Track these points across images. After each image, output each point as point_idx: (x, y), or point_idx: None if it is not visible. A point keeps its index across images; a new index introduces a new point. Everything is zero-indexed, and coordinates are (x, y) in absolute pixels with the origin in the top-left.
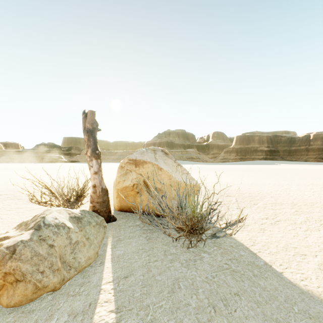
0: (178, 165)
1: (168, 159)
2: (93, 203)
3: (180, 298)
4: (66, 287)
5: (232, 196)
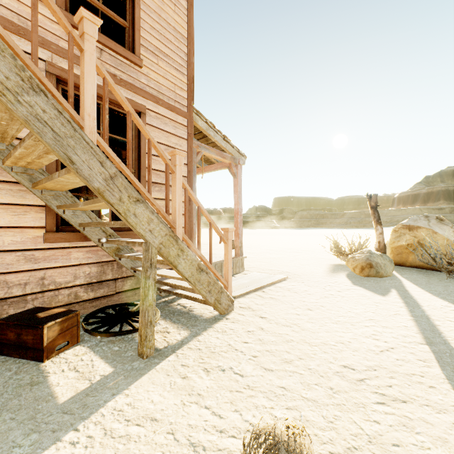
0: None
1: (443, 224)
2: None
3: (449, 287)
4: (384, 278)
5: None
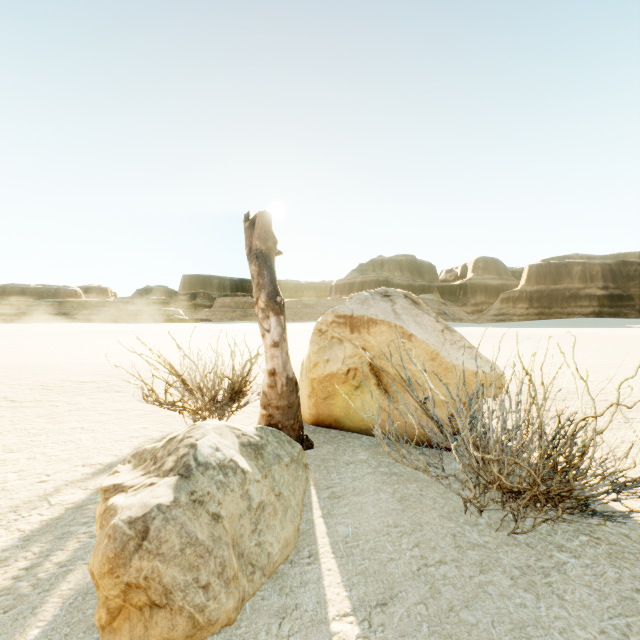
0: (447, 328)
1: (422, 314)
2: (269, 409)
3: None
4: (247, 616)
5: (558, 400)
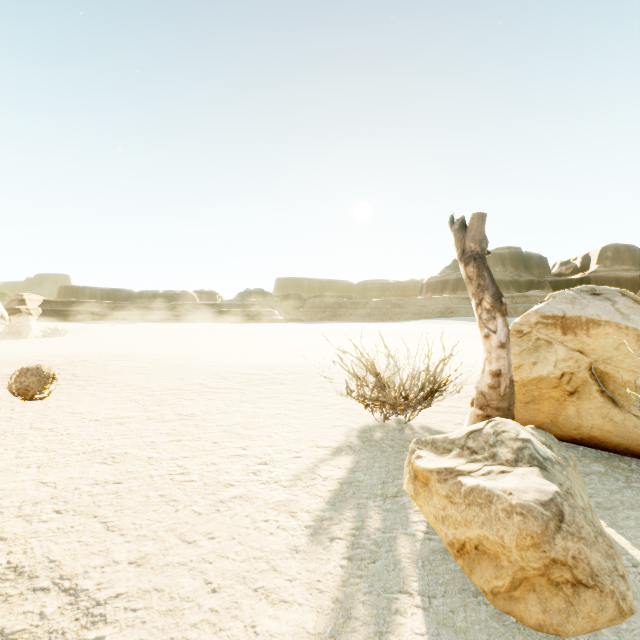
0: None
1: None
2: (486, 410)
3: None
4: None
5: None
